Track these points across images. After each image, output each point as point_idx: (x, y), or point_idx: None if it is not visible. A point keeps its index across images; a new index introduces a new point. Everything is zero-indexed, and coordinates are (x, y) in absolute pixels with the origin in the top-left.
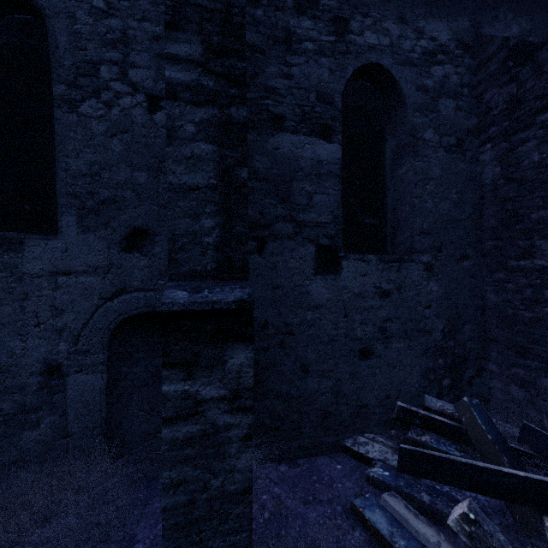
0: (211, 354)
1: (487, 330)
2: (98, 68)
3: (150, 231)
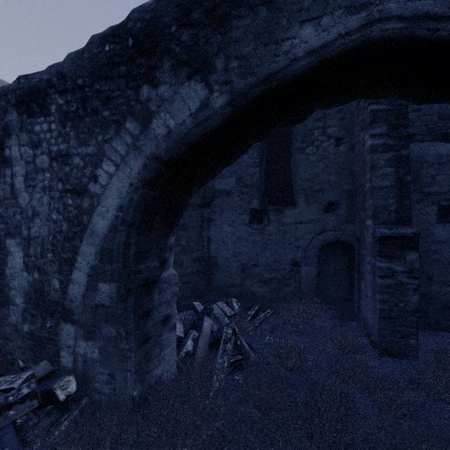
0: (399, 254)
1: None
2: (313, 132)
3: (336, 203)
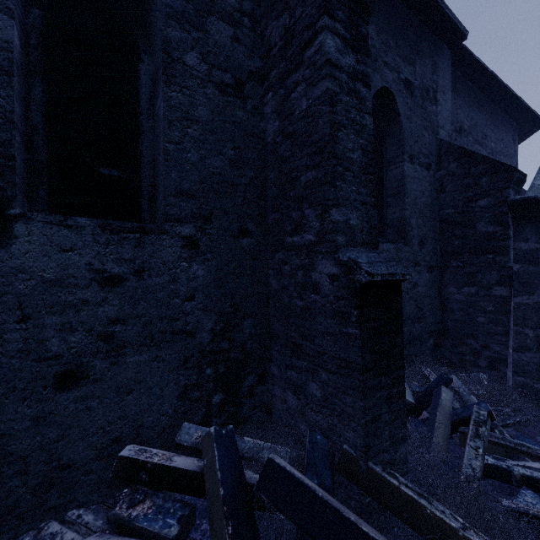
0: None
1: (270, 325)
2: None
3: None
